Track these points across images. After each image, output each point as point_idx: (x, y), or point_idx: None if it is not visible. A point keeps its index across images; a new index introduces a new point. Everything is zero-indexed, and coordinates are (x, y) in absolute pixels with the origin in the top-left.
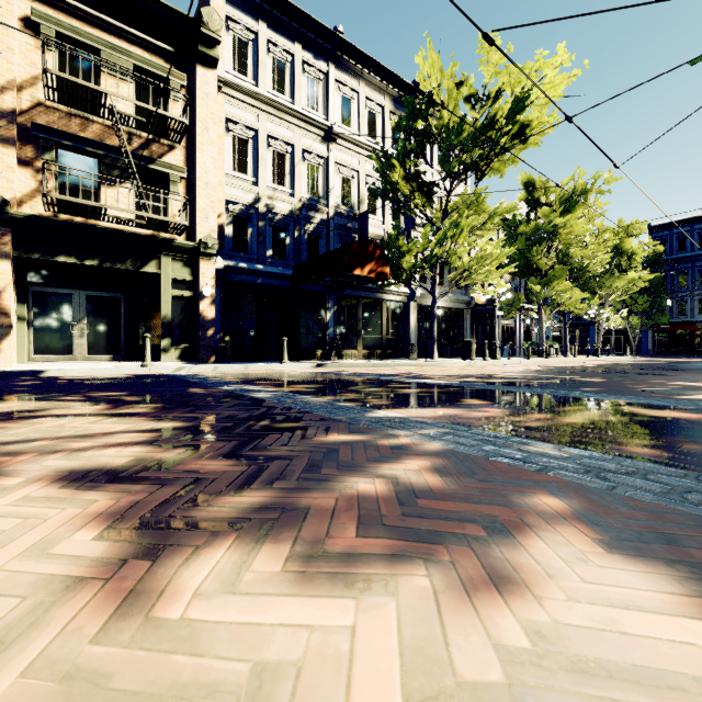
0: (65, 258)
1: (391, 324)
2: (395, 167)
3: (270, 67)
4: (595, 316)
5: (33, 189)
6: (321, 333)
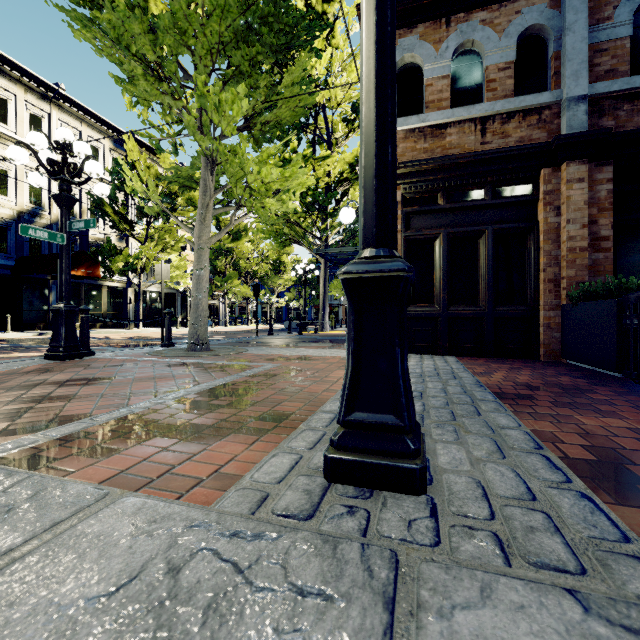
0: None
1: (111, 303)
2: (106, 205)
3: None
4: (268, 300)
5: None
6: (44, 310)
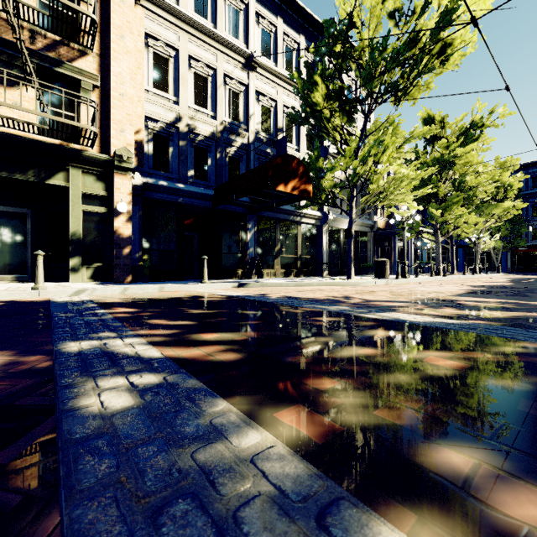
0: None
1: (305, 244)
2: (317, 85)
3: None
4: (475, 239)
5: None
6: (242, 253)
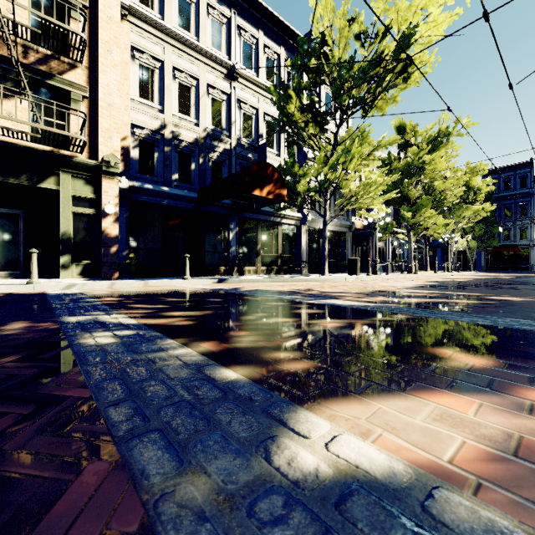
0: None
1: (286, 244)
2: (291, 98)
3: (176, 5)
4: (448, 239)
5: None
6: (224, 252)
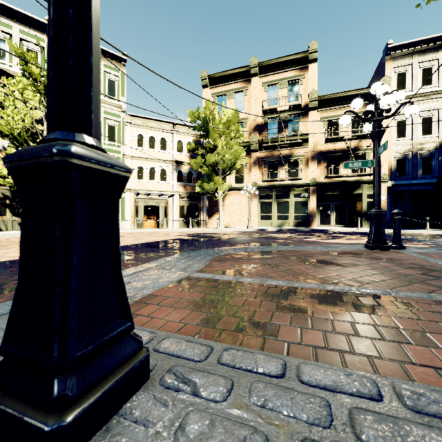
0: (329, 193)
1: None
2: None
3: (420, 75)
4: None
5: (321, 173)
6: None
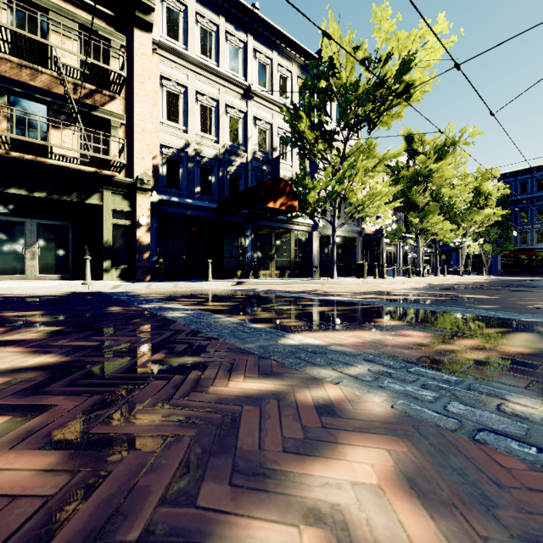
0: (16, 190)
1: (298, 249)
2: (302, 118)
3: (198, 35)
4: (459, 244)
5: None
6: (241, 257)
